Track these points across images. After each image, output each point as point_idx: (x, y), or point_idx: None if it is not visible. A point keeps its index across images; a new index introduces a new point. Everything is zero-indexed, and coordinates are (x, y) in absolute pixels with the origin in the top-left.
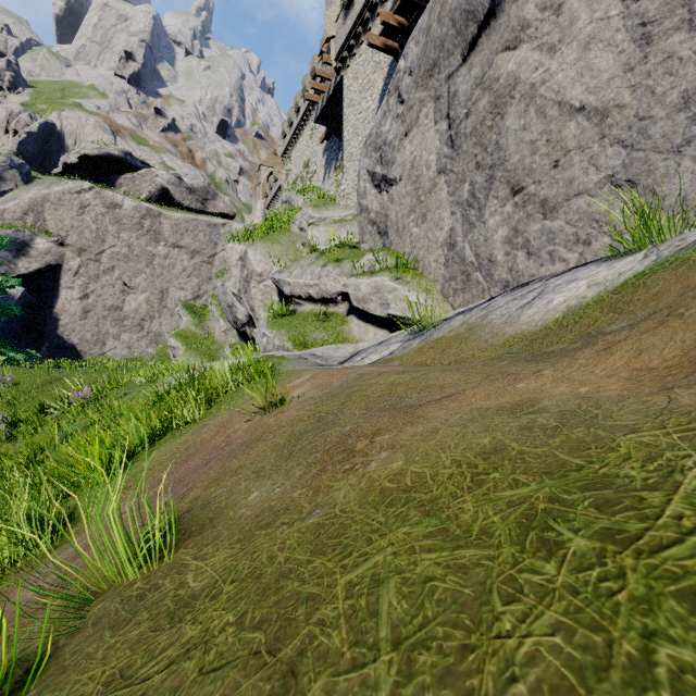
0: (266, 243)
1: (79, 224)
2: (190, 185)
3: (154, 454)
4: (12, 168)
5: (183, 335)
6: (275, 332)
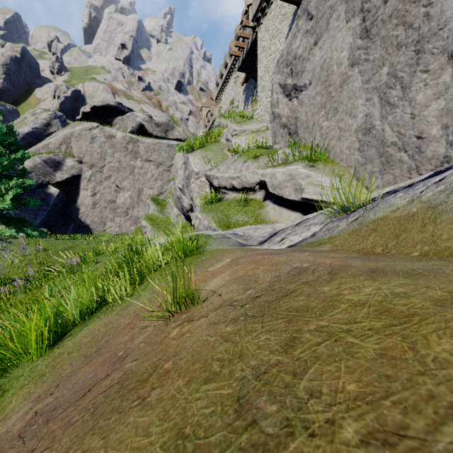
0: (202, 150)
1: (91, 149)
2: (157, 121)
3: (82, 331)
4: (56, 118)
5: (150, 218)
6: (205, 215)
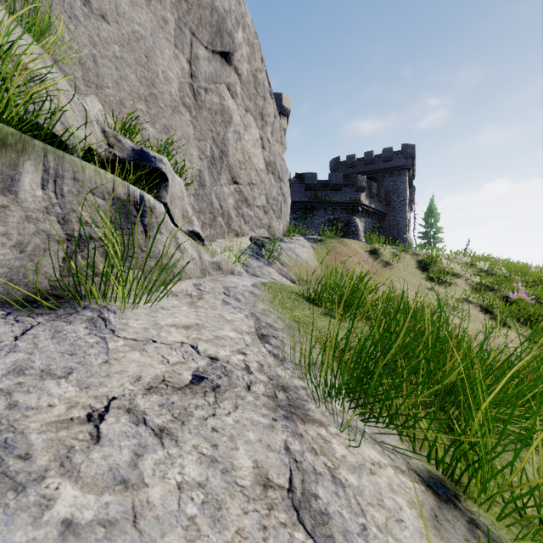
0: None
1: None
2: None
3: None
4: None
5: None
6: None
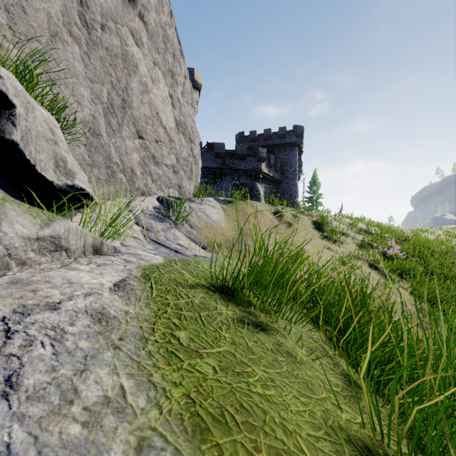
0: None
1: None
2: None
3: None
4: None
5: None
6: None
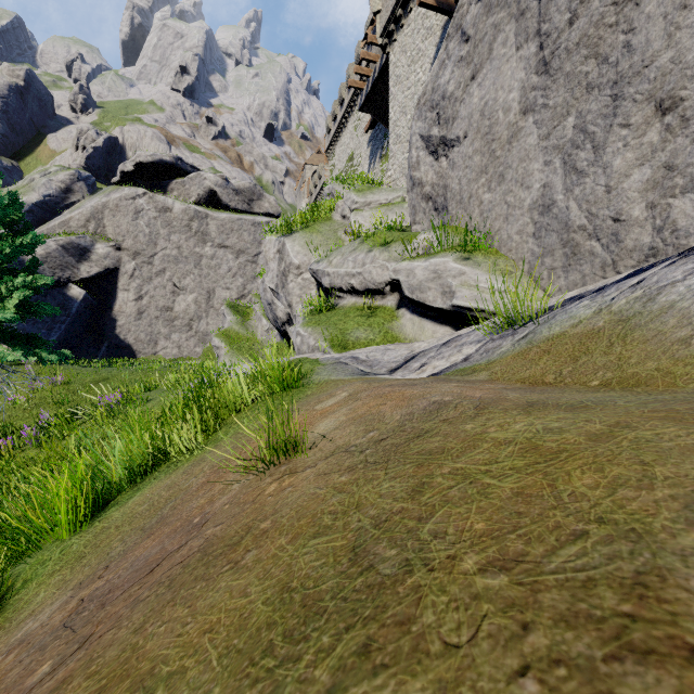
0: (306, 232)
1: (134, 229)
2: (237, 186)
3: (135, 497)
4: (80, 180)
5: (226, 335)
6: (310, 330)
